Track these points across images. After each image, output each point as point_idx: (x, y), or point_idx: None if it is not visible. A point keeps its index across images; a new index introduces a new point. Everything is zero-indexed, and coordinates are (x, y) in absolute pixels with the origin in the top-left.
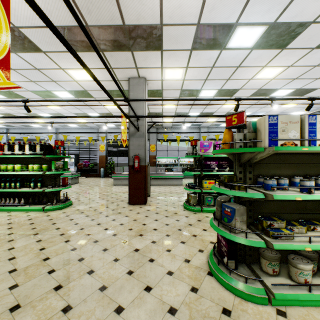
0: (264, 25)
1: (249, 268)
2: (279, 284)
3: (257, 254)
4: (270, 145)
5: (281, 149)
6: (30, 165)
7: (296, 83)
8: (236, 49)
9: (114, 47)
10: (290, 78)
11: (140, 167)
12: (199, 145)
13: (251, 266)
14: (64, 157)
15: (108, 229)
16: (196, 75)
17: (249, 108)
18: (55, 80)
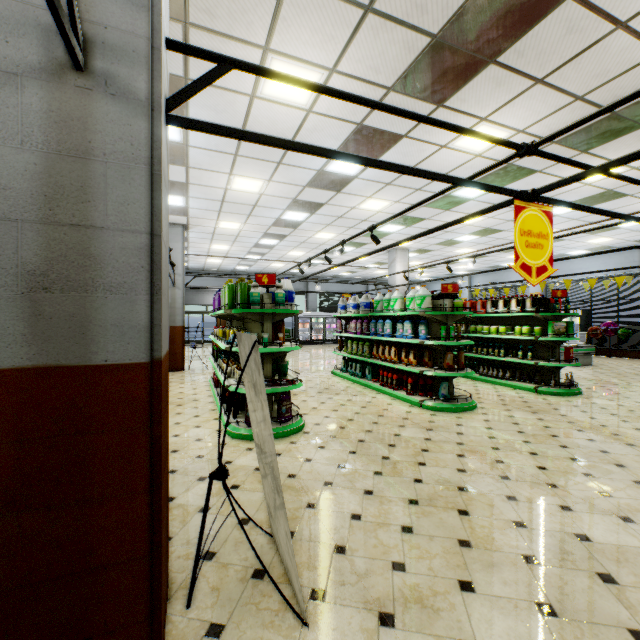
0: None
1: None
2: None
3: None
4: None
5: None
6: (516, 327)
7: None
8: None
9: None
10: None
11: None
12: None
13: None
14: (566, 316)
15: None
16: None
17: None
18: (550, 196)
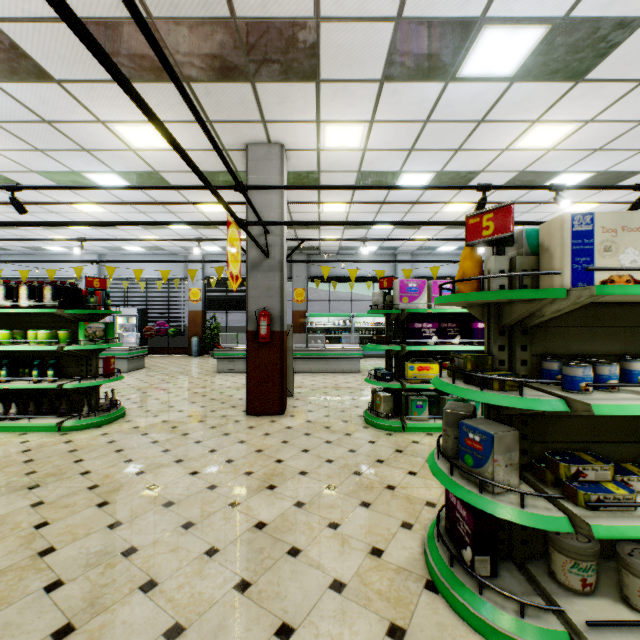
0: (543, 24)
1: (523, 572)
2: (604, 622)
3: (540, 538)
4: (575, 284)
5: (612, 291)
6: (32, 330)
7: (599, 159)
8: (478, 81)
9: (213, 71)
10: (586, 148)
11: (272, 334)
12: (397, 287)
13: (528, 567)
14: (108, 314)
15: (199, 473)
16: (390, 139)
17: None
18: (88, 147)
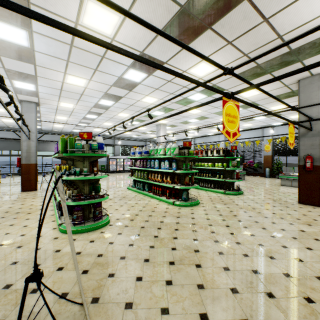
0: None
1: None
2: None
3: None
4: None
5: None
6: (216, 163)
7: None
8: None
9: (281, 66)
10: None
11: (314, 167)
12: None
13: None
14: (236, 158)
15: (275, 213)
16: None
17: None
18: None
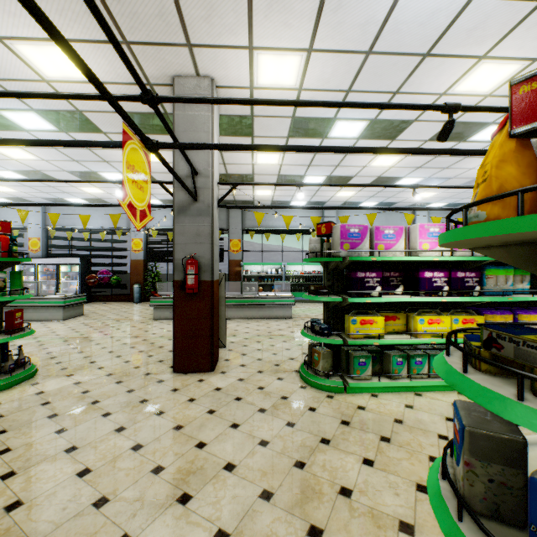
0: None
1: None
2: None
3: None
4: None
5: None
6: None
7: None
8: None
9: None
10: None
11: (201, 284)
12: (338, 233)
13: None
14: (17, 262)
15: (91, 472)
16: (328, 76)
17: (420, 168)
18: None
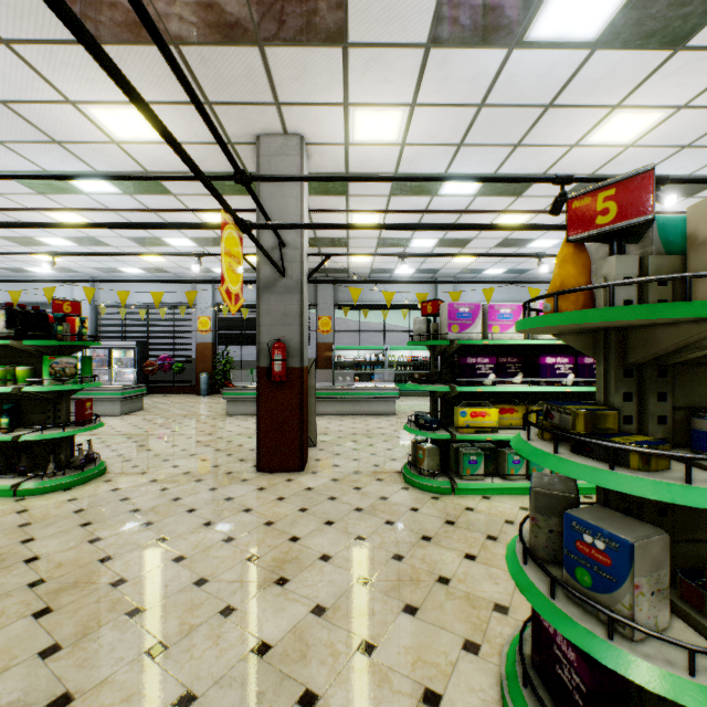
0: None
1: None
2: None
3: None
4: None
5: None
6: None
7: (685, 159)
8: (550, 47)
9: (208, 29)
10: (673, 144)
11: (289, 372)
12: (445, 313)
13: None
14: (85, 346)
15: (186, 558)
16: (435, 130)
17: None
18: (59, 138)
